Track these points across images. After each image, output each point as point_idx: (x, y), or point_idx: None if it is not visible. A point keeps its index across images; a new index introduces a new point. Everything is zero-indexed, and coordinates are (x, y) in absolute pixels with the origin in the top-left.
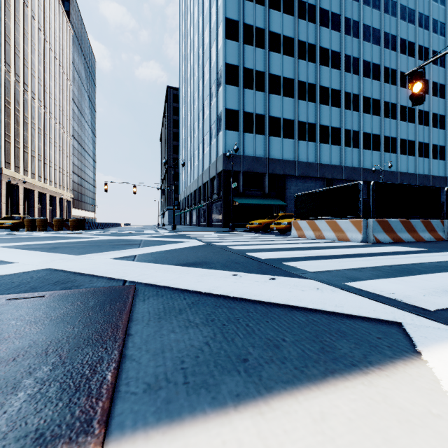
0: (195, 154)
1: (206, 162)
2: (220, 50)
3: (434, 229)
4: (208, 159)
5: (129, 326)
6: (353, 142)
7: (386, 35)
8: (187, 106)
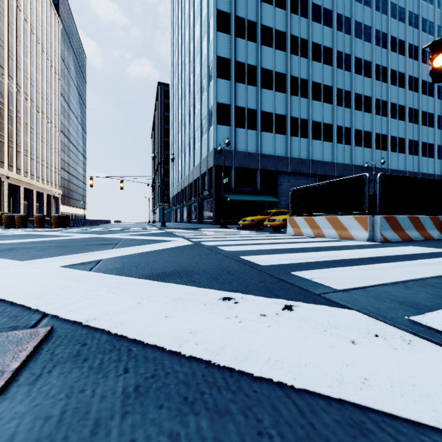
0: (186, 150)
1: (197, 157)
2: (211, 43)
3: None
4: (199, 155)
5: None
6: (344, 139)
7: (377, 32)
8: (178, 101)
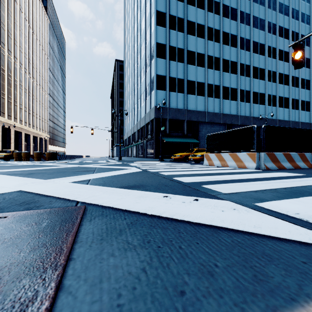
0: (135, 107)
1: (143, 112)
2: (152, 33)
3: (307, 160)
4: (144, 110)
5: (73, 249)
6: (246, 98)
7: (268, 23)
8: (129, 73)
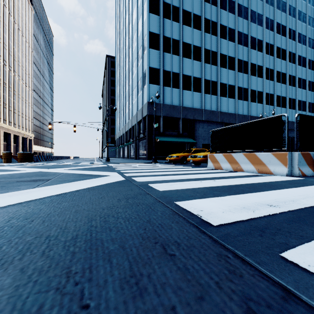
0: (126, 104)
1: (135, 109)
2: (145, 22)
3: None
4: (136, 107)
5: None
6: (243, 96)
7: (266, 19)
8: (120, 68)
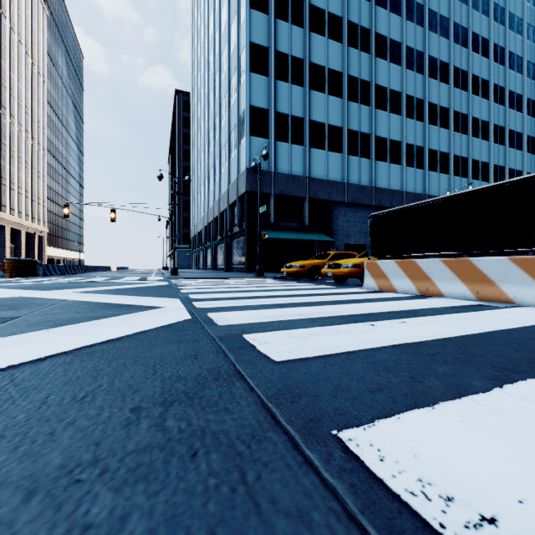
0: (210, 174)
1: (224, 183)
2: (242, 25)
3: None
4: (226, 180)
5: None
6: (416, 161)
7: (455, 26)
8: (200, 112)
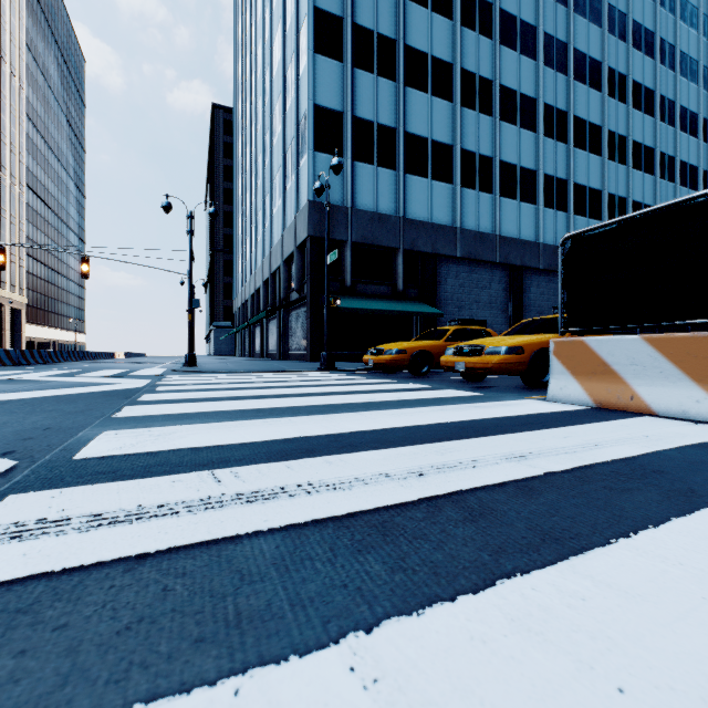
0: (259, 218)
1: (278, 228)
2: None
3: None
4: (280, 223)
5: None
6: (557, 199)
7: (610, 9)
8: (245, 132)
